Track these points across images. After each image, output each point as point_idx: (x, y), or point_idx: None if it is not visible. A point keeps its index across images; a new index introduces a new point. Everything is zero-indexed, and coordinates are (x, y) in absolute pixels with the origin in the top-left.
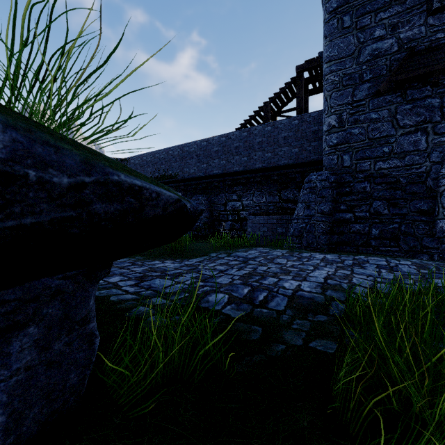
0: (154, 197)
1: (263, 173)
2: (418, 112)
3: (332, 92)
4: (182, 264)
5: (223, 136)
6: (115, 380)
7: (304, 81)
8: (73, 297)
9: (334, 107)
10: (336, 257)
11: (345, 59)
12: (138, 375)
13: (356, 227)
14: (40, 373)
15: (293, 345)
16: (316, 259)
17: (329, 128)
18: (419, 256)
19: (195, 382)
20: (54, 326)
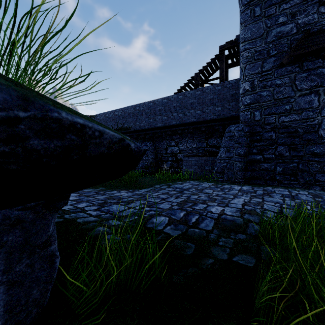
0: (97, 135)
1: (195, 126)
2: (312, 79)
3: (246, 65)
4: (134, 193)
5: (165, 98)
6: (75, 291)
7: (225, 57)
8: (33, 225)
9: (248, 76)
10: (250, 188)
11: (256, 39)
12: (94, 285)
13: (264, 166)
14: (2, 293)
15: (220, 259)
16: (234, 189)
17: (244, 92)
18: (313, 187)
19: (140, 292)
20: (15, 251)
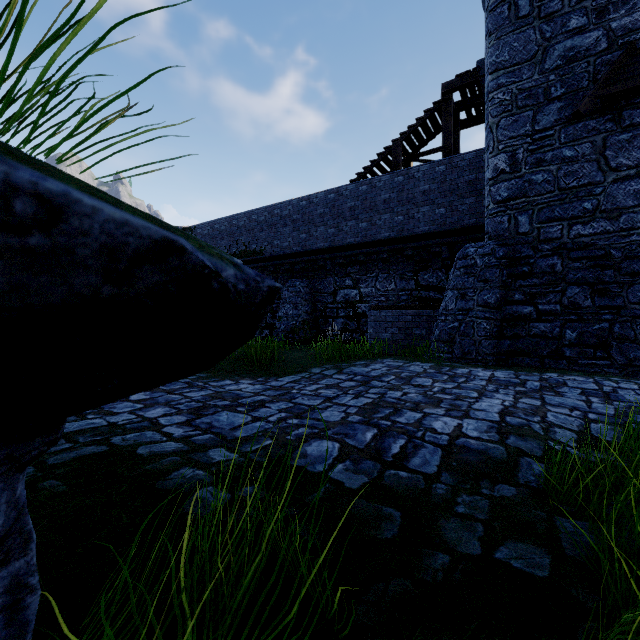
0: (25, 214)
1: (392, 246)
2: None
3: (501, 119)
4: (266, 386)
5: (331, 192)
6: None
7: (453, 106)
8: None
9: (504, 141)
10: (512, 376)
11: (521, 66)
12: (152, 639)
13: (539, 328)
14: None
15: (464, 554)
16: (478, 378)
17: (496, 175)
18: None
19: None
20: None
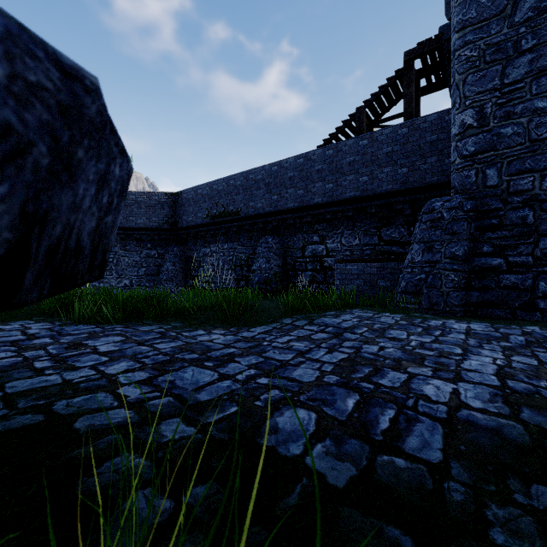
0: None
1: (356, 204)
2: None
3: (468, 75)
4: (238, 337)
5: (300, 157)
6: None
7: (414, 73)
8: None
9: (471, 97)
10: (491, 329)
11: (489, 21)
12: None
13: (510, 279)
14: None
15: None
16: (455, 331)
17: (463, 130)
18: None
19: None
20: None
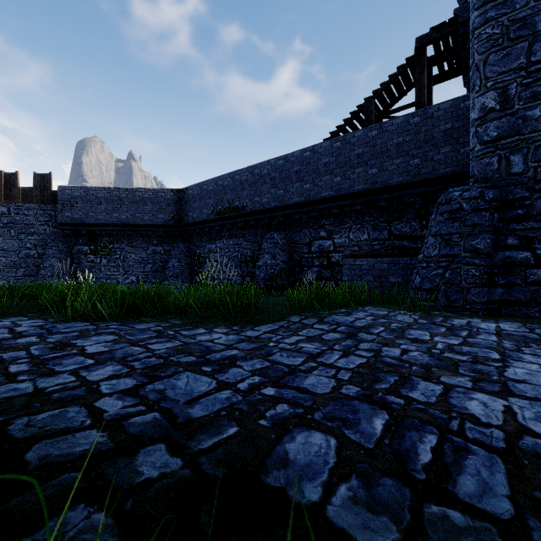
0: None
1: (365, 198)
2: None
3: (489, 54)
4: (241, 336)
5: (307, 150)
6: None
7: (426, 61)
8: None
9: (493, 77)
10: (524, 329)
11: None
12: None
13: (538, 275)
14: None
15: None
16: (483, 331)
17: (484, 114)
18: None
19: None
20: None
